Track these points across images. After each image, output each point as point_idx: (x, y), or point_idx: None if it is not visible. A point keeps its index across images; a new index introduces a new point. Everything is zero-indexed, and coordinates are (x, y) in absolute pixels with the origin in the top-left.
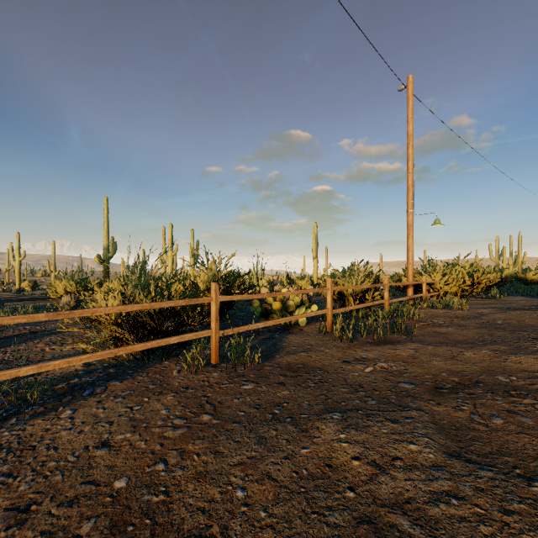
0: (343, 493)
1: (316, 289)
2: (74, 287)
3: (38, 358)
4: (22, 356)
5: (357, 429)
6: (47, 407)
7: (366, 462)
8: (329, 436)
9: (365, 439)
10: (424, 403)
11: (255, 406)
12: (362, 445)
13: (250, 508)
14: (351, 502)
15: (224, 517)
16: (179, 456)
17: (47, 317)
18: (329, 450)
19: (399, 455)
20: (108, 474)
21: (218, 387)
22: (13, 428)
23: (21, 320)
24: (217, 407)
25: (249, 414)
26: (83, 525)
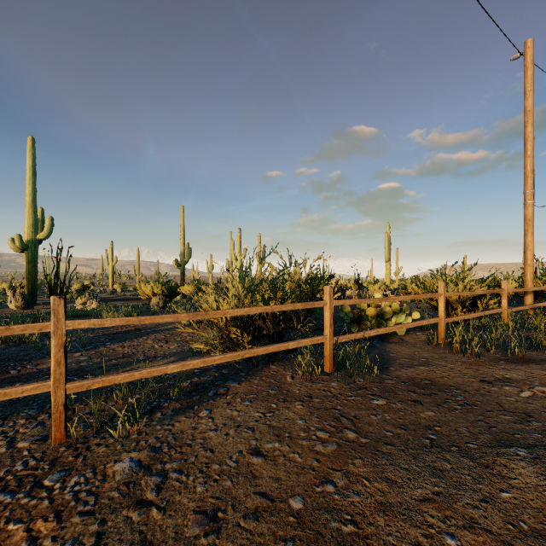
0: None
1: (428, 294)
2: (160, 289)
3: (152, 354)
4: (138, 351)
5: None
6: (182, 404)
7: None
8: (531, 480)
9: None
10: None
11: (400, 426)
12: None
13: None
14: None
15: None
16: (345, 478)
17: (188, 317)
18: (543, 499)
19: None
20: (277, 488)
21: (344, 400)
22: (162, 422)
23: (168, 319)
24: (355, 422)
25: (398, 435)
26: None
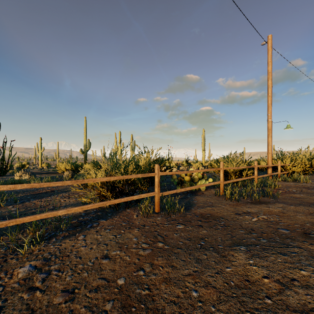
0: (263, 300)
1: (214, 169)
2: (70, 166)
3: (58, 205)
4: (50, 204)
5: (260, 258)
6: (69, 233)
7: (273, 280)
8: (242, 261)
9: (267, 264)
10: (300, 243)
11: (187, 239)
12: (267, 269)
13: (203, 304)
14: (271, 306)
15: (188, 308)
16: (150, 267)
17: (71, 183)
18: (245, 270)
19: (295, 277)
20: (112, 275)
21: (162, 226)
22: (54, 244)
23: (58, 184)
24: (165, 238)
25: (185, 243)
26: (106, 305)
